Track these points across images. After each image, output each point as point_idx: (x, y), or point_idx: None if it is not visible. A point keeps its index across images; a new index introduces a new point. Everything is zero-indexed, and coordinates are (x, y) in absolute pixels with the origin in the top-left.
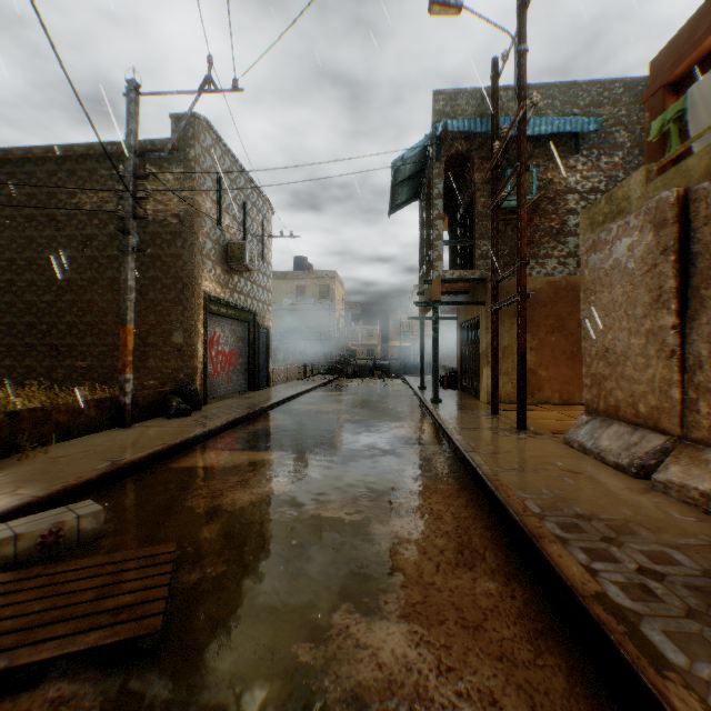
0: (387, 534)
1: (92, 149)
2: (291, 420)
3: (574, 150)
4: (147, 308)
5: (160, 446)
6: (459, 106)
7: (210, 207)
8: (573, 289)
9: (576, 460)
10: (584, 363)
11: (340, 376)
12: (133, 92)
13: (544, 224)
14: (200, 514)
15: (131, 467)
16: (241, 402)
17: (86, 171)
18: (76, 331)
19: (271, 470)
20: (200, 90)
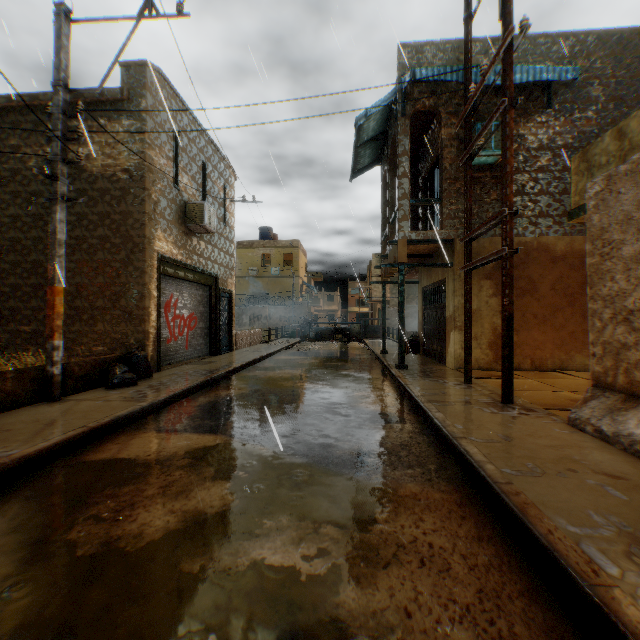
0: (369, 614)
1: (37, 99)
2: (248, 389)
3: (546, 105)
4: (95, 269)
5: (78, 429)
6: (425, 59)
7: (165, 163)
8: (545, 250)
9: (600, 453)
10: (592, 328)
11: (303, 339)
12: (63, 17)
13: (515, 183)
14: (80, 561)
15: (24, 464)
16: (198, 368)
17: (31, 124)
18: (20, 294)
19: (210, 465)
20: (140, 16)
